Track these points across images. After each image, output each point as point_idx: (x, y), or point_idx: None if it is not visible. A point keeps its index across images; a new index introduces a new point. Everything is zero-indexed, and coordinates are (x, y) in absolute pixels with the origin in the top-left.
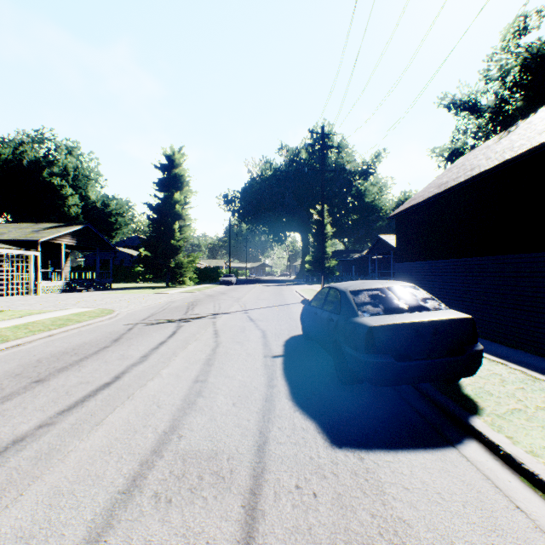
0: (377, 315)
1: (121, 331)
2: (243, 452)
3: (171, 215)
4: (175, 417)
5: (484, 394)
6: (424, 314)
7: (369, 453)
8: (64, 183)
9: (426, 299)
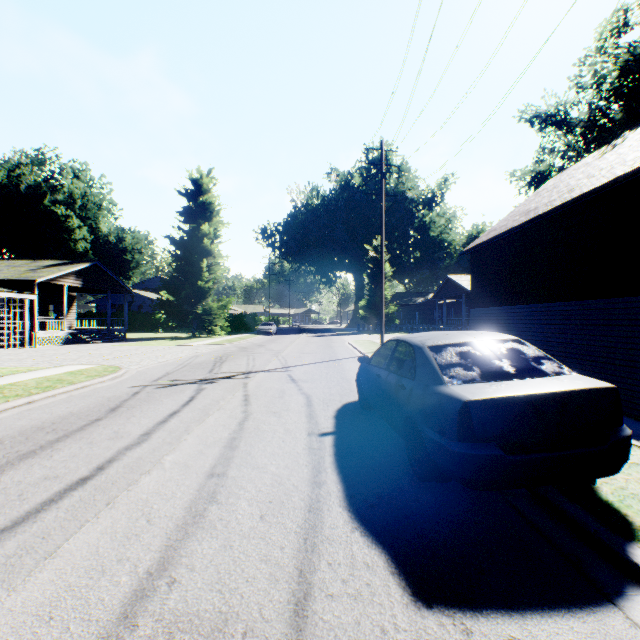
0: (472, 383)
1: (123, 396)
2: (271, 618)
3: (198, 251)
4: (170, 542)
5: (634, 501)
6: (543, 382)
7: (478, 619)
8: (69, 213)
9: (539, 358)
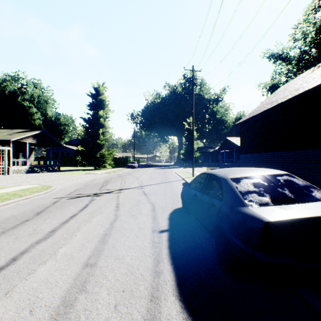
0: (266, 205)
1: (47, 204)
2: None
3: (97, 125)
4: None
5: None
6: (319, 206)
7: None
8: (31, 105)
9: (307, 187)
